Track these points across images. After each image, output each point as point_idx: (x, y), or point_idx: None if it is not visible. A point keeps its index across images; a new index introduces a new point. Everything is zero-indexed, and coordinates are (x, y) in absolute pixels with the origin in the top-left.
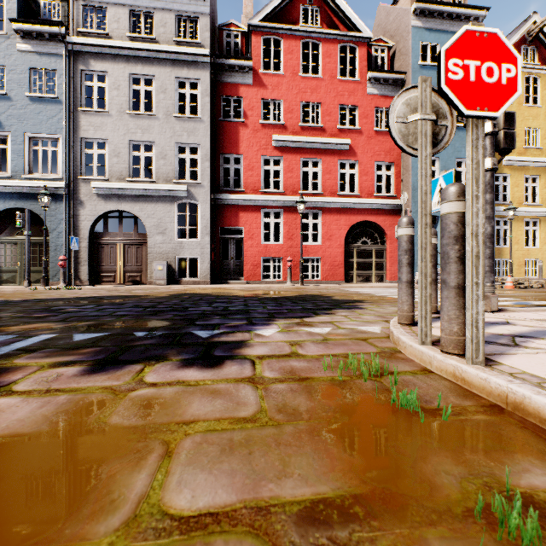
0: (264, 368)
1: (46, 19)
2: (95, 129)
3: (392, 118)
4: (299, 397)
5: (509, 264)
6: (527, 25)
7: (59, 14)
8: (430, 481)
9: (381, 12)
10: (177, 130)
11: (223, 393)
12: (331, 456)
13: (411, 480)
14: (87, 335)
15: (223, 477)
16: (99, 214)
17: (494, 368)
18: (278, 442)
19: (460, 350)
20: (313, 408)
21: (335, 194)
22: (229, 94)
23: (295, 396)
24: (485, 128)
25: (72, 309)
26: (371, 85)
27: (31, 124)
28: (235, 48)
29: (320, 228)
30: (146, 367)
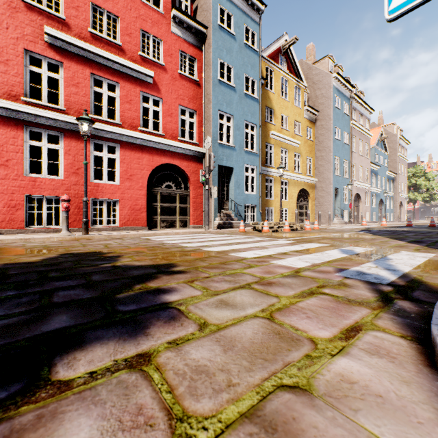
0: None
1: None
2: None
3: None
4: None
5: (280, 211)
6: (283, 39)
7: None
8: None
9: None
10: None
11: None
12: None
13: None
14: None
15: None
16: None
17: None
18: None
19: None
20: None
21: (137, 129)
22: None
23: None
24: None
25: None
26: (176, 25)
27: None
28: None
29: (118, 164)
30: None
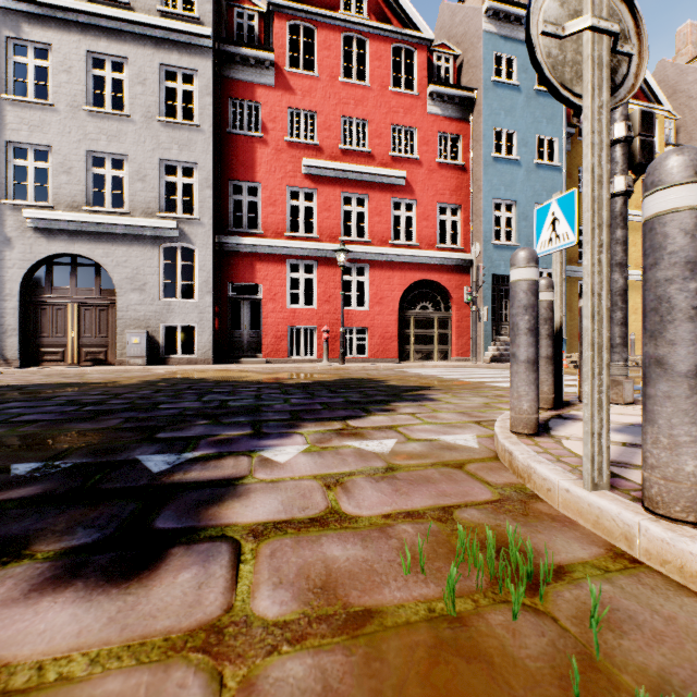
0: (258, 578)
1: None
2: (30, 129)
3: (535, 24)
4: None
5: None
6: None
7: None
8: None
9: (445, 11)
10: (163, 140)
11: None
12: None
13: None
14: None
15: None
16: (37, 259)
17: None
18: None
19: None
20: None
21: (387, 244)
22: (242, 96)
23: None
24: (615, 131)
25: None
26: (433, 103)
27: None
28: (251, 33)
29: (367, 287)
30: None
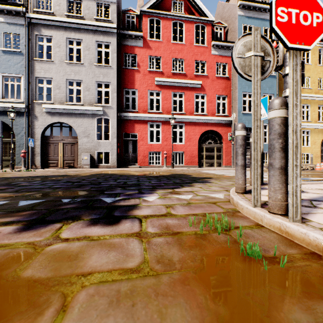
0: (147, 225)
1: (13, 2)
2: (44, 71)
3: (235, 54)
4: (172, 249)
5: None
6: None
7: None
8: None
9: (220, 6)
10: (97, 73)
11: (116, 246)
12: (200, 306)
13: None
14: (29, 202)
15: None
16: (47, 124)
17: (308, 225)
18: (157, 292)
19: (282, 211)
20: (183, 258)
21: (193, 114)
22: (129, 52)
23: (170, 248)
24: (286, 70)
25: (25, 183)
26: (214, 49)
27: (3, 67)
28: (132, 24)
29: (183, 134)
30: (64, 225)
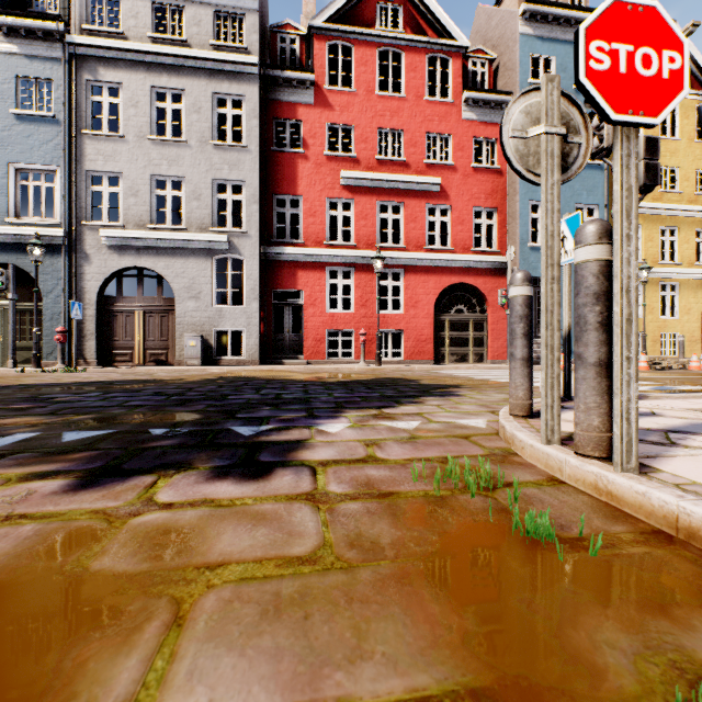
0: (328, 480)
1: (39, 11)
2: (105, 159)
3: (507, 131)
4: (379, 523)
5: (642, 339)
6: None
7: (56, 5)
8: (588, 661)
9: (481, 15)
10: (216, 162)
11: (268, 518)
12: (431, 620)
13: (558, 661)
14: (82, 434)
15: (261, 661)
16: (110, 272)
17: (652, 478)
18: (350, 597)
19: (602, 451)
20: (400, 539)
21: (422, 249)
22: (285, 116)
23: (374, 521)
24: None
25: (69, 397)
26: (468, 108)
27: (17, 150)
28: (292, 56)
29: (402, 292)
30: (160, 479)
